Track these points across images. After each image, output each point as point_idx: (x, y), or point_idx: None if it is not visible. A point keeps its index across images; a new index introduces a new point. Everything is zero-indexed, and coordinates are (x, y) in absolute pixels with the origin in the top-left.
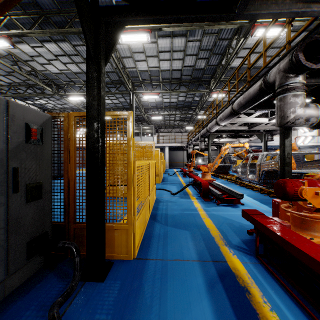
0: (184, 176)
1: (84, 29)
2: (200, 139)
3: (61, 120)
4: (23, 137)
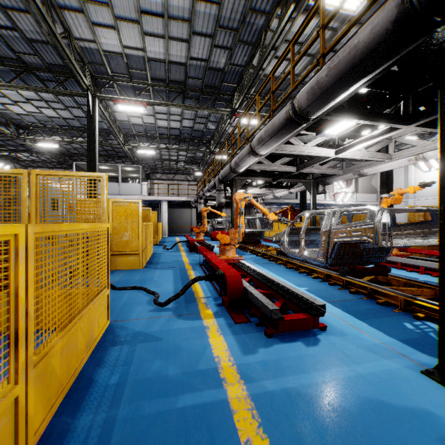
0: (191, 251)
1: None
2: (218, 187)
3: None
4: None
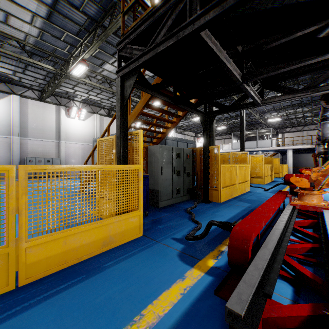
0: None
1: (202, 125)
2: (316, 143)
3: (187, 133)
4: (186, 157)
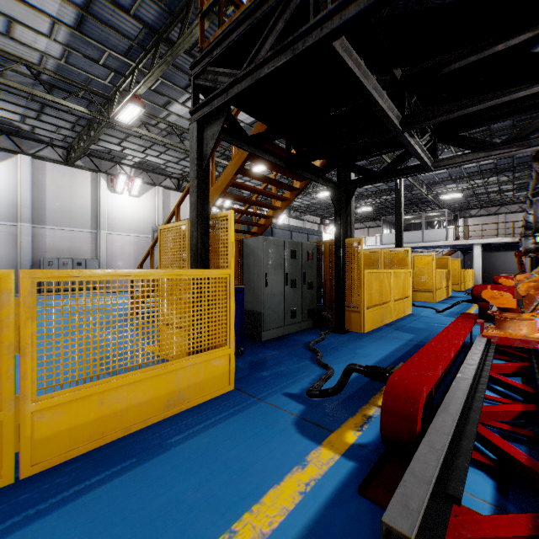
0: None
1: (333, 203)
2: (522, 233)
3: (307, 218)
4: (306, 258)
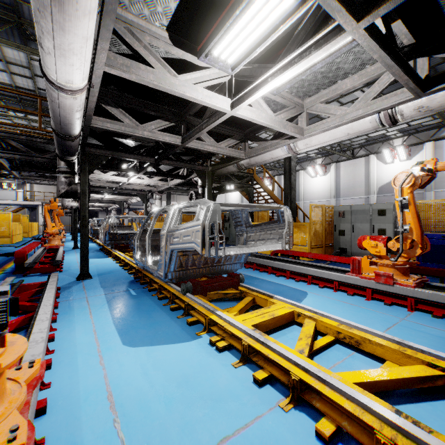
0: None
1: None
2: None
3: None
4: None
